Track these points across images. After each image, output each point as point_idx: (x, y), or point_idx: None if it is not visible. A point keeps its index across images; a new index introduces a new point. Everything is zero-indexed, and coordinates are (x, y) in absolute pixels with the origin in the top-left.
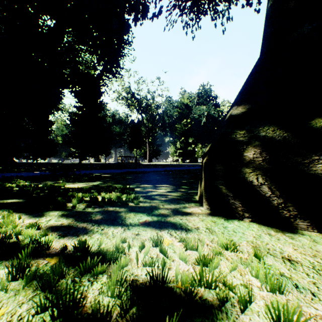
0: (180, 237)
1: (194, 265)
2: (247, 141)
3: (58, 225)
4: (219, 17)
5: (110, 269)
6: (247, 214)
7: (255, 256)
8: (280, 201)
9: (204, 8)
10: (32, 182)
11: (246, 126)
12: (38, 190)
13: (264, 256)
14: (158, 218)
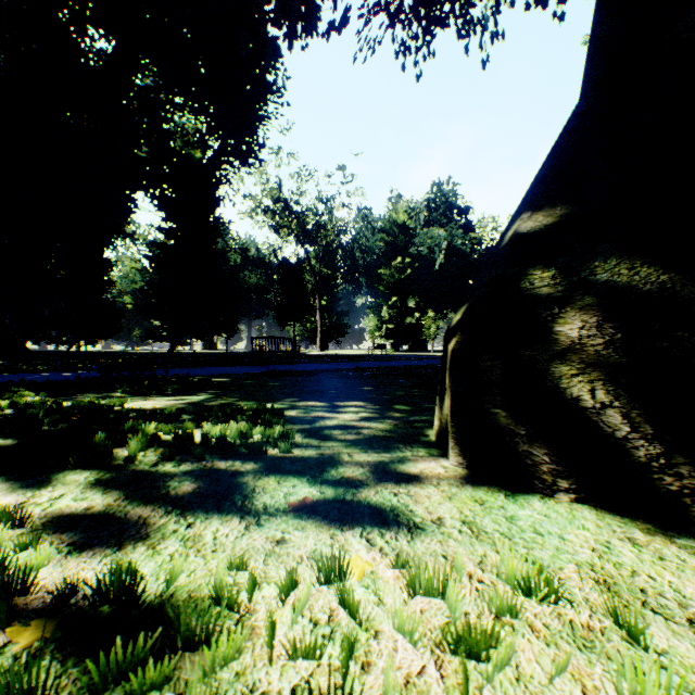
0: (394, 550)
1: (439, 654)
2: (561, 295)
3: (76, 511)
4: (474, 32)
5: (186, 672)
6: (566, 481)
7: (613, 620)
8: (655, 451)
9: (441, 11)
10: (53, 395)
11: (559, 259)
12: (56, 417)
13: (637, 617)
14: (336, 491)
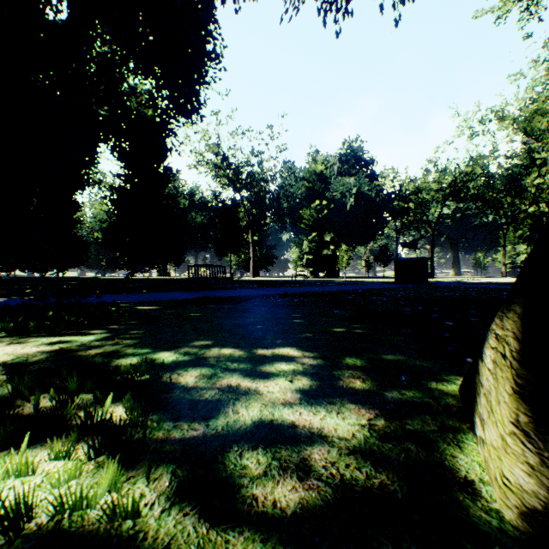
0: None
1: None
2: None
3: None
4: None
5: None
6: None
7: None
8: None
9: None
10: None
11: None
12: None
13: None
14: None
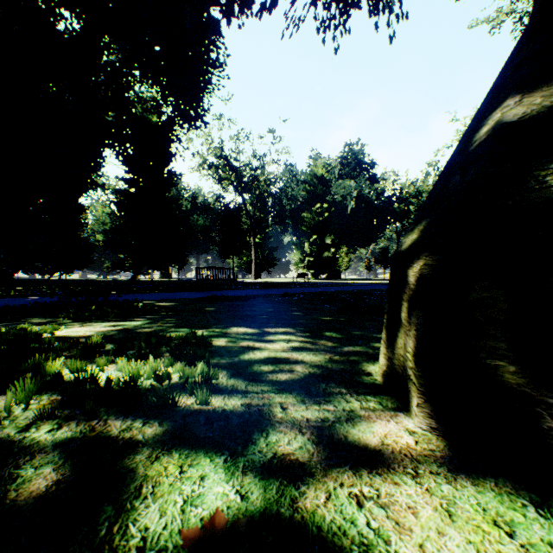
0: None
1: None
2: None
3: None
4: (383, 12)
5: None
6: None
7: None
8: None
9: None
10: None
11: None
12: None
13: None
14: (266, 495)
